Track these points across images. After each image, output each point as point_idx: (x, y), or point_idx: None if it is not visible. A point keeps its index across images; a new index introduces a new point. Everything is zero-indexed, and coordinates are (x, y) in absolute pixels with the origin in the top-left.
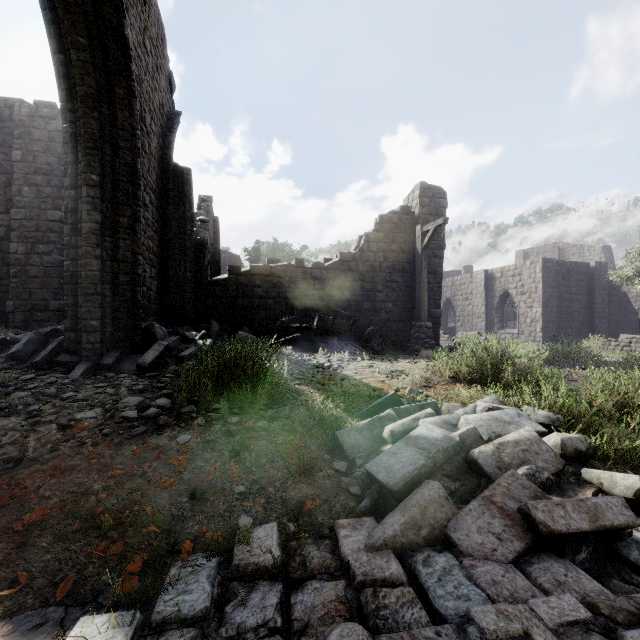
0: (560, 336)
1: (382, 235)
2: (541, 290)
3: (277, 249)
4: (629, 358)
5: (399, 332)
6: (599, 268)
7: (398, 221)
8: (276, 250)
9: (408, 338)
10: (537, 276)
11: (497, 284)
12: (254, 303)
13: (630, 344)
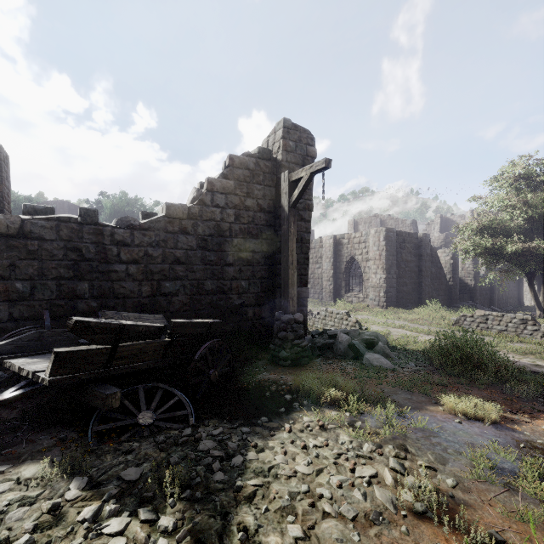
0: (398, 300)
1: (233, 184)
2: (385, 258)
3: (126, 203)
4: (515, 349)
5: (256, 320)
6: (425, 239)
7: (255, 167)
8: (124, 204)
9: (268, 327)
10: (381, 244)
11: (344, 250)
12: None
13: (487, 321)
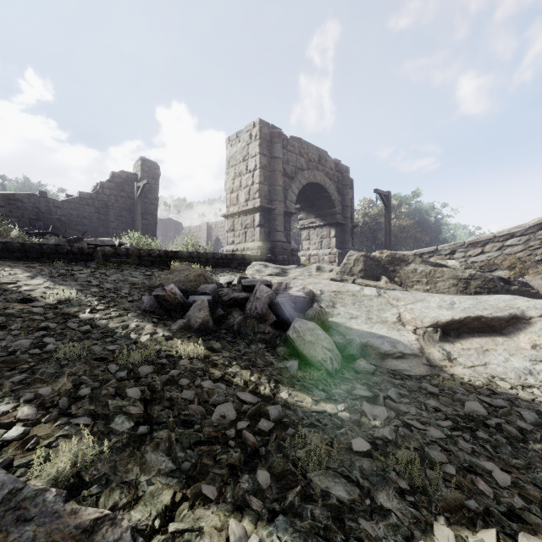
0: None
1: (114, 185)
2: None
3: (29, 188)
4: None
5: None
6: None
7: (126, 178)
8: (27, 188)
9: None
10: None
11: (213, 232)
12: None
13: None
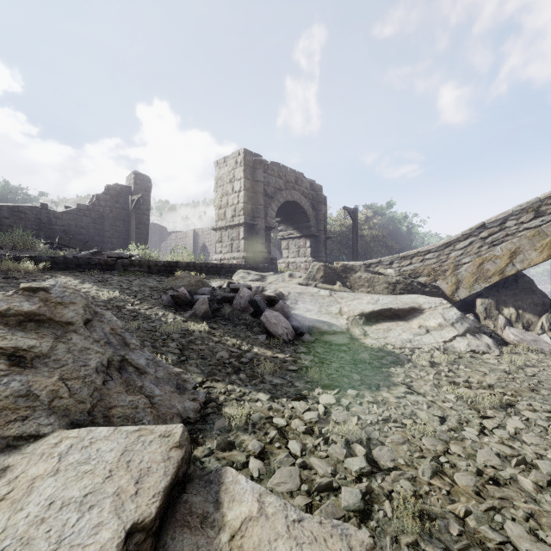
0: None
1: (109, 197)
2: None
3: (9, 192)
4: None
5: None
6: None
7: (120, 190)
8: (8, 192)
9: None
10: None
11: (200, 239)
12: (3, 229)
13: None
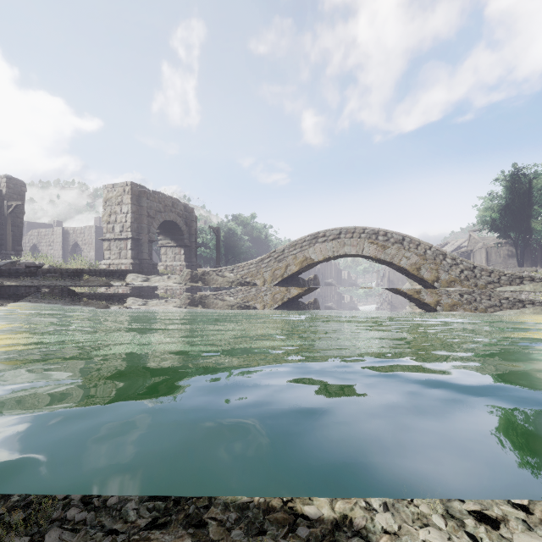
0: None
1: None
2: (95, 243)
3: None
4: None
5: None
6: None
7: None
8: None
9: None
10: (93, 235)
11: (71, 237)
12: None
13: None
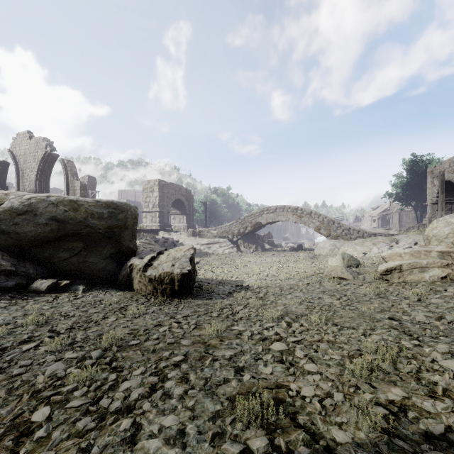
0: None
1: None
2: None
3: None
4: None
5: None
6: None
7: None
8: None
9: None
10: None
11: None
12: None
13: None
